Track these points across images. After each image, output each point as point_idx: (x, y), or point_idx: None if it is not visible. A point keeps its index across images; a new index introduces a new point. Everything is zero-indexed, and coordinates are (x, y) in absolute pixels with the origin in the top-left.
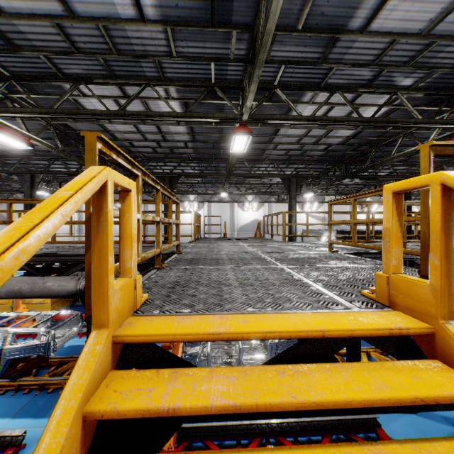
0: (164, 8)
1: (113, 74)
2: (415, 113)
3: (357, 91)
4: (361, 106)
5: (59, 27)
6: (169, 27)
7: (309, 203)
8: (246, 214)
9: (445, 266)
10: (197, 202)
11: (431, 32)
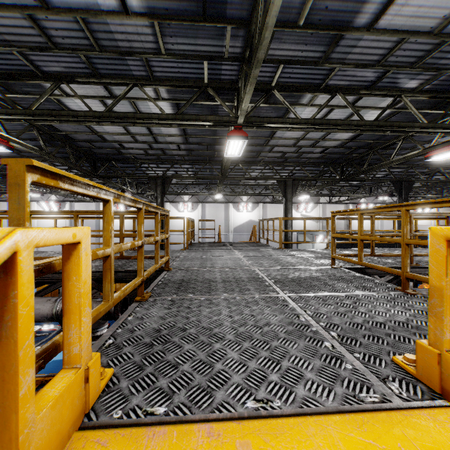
0: None
1: (97, 72)
2: (419, 116)
3: (359, 94)
4: (362, 108)
5: (32, 19)
6: (156, 21)
7: (304, 203)
8: (241, 215)
9: None
10: (191, 203)
11: (443, 30)
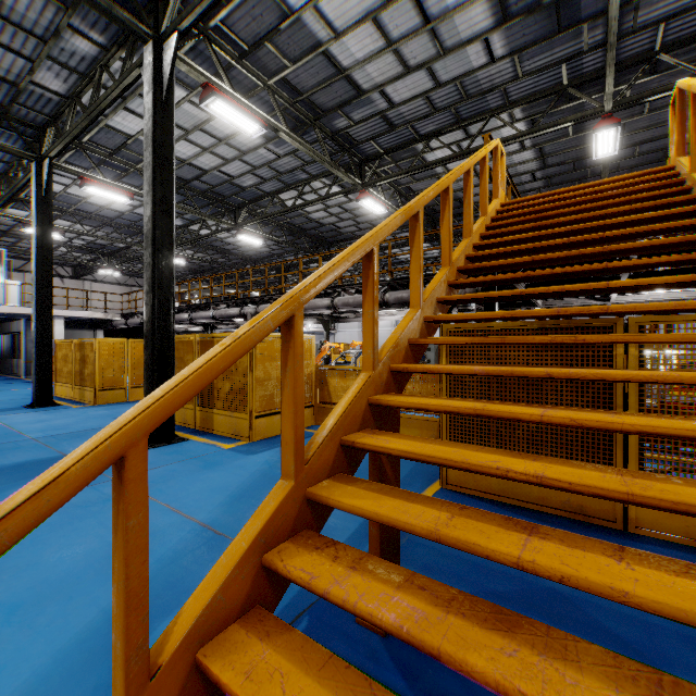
0: (512, 42)
1: (460, 119)
2: None
3: None
4: None
5: (427, 98)
6: (516, 55)
7: None
8: None
9: (678, 129)
10: None
11: None
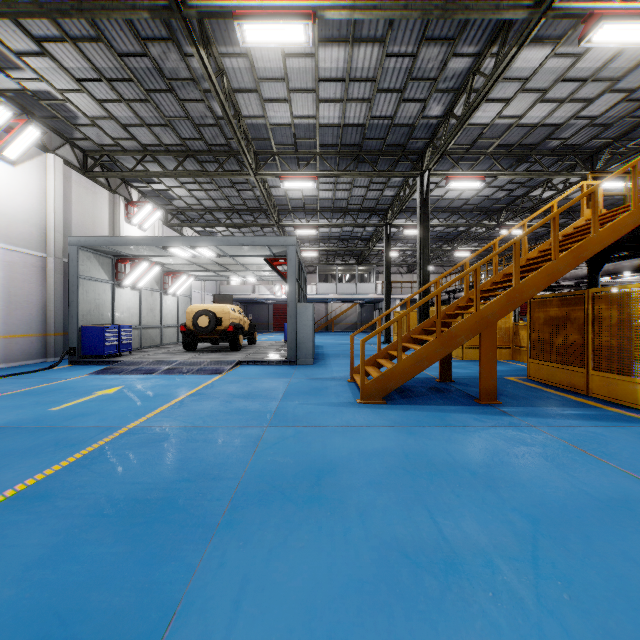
0: None
1: None
2: None
3: None
4: None
5: (626, 101)
6: None
7: None
8: None
9: None
10: None
11: None
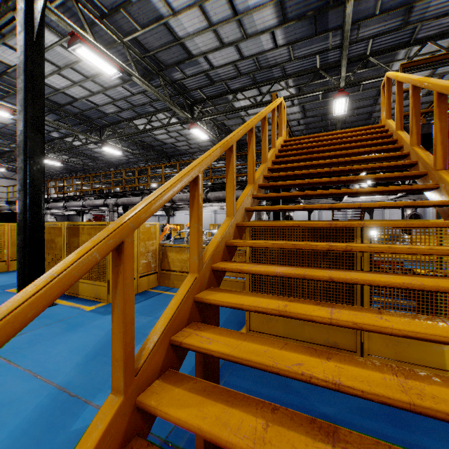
0: (288, 37)
1: (256, 82)
2: None
3: None
4: None
5: (235, 65)
6: (290, 45)
7: None
8: None
9: (388, 102)
10: None
11: None
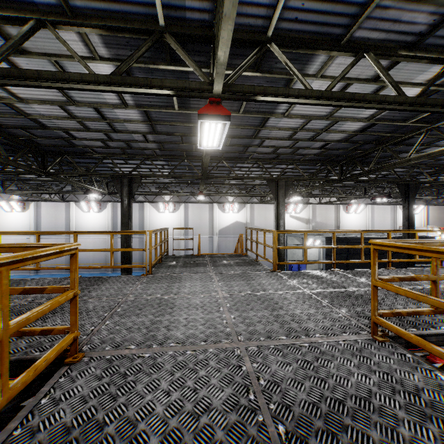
0: None
1: None
2: None
3: (397, 55)
4: None
5: None
6: None
7: (293, 204)
8: (226, 216)
9: None
10: (173, 203)
11: None
